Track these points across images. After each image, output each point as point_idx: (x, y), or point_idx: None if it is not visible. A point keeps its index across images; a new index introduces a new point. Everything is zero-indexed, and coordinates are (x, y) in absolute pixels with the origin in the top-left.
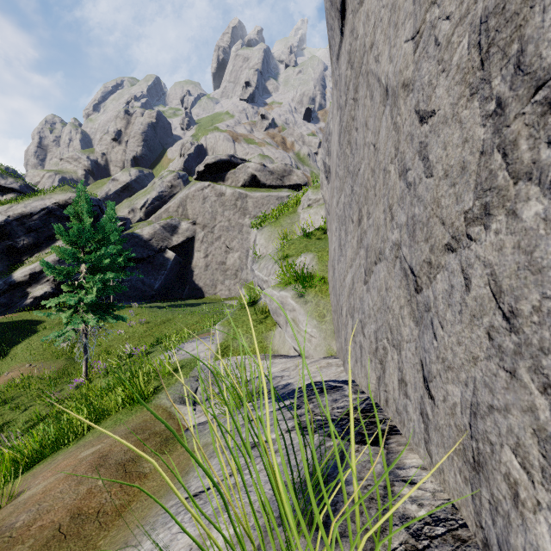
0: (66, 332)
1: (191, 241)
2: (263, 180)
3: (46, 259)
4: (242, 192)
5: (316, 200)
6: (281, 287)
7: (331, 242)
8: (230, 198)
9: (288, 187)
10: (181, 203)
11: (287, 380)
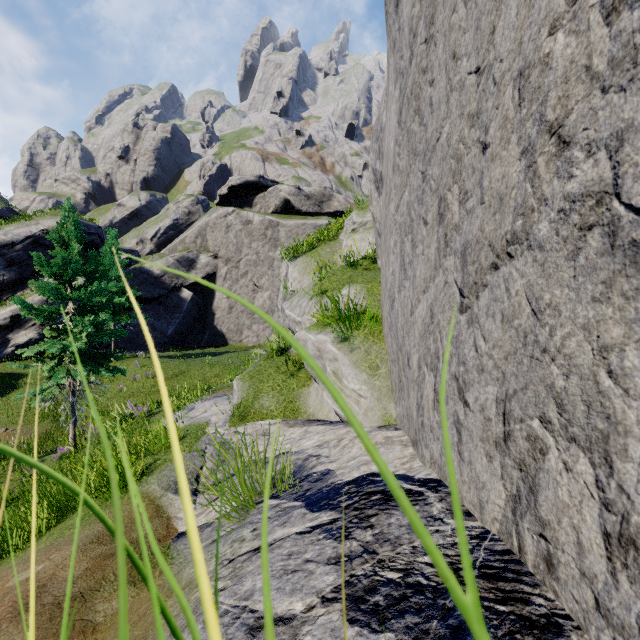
0: (48, 389)
1: (212, 278)
2: (297, 206)
3: (31, 298)
4: (273, 219)
5: (362, 223)
6: (317, 329)
7: (386, 265)
8: (258, 227)
9: (328, 214)
10: (199, 233)
11: (325, 463)
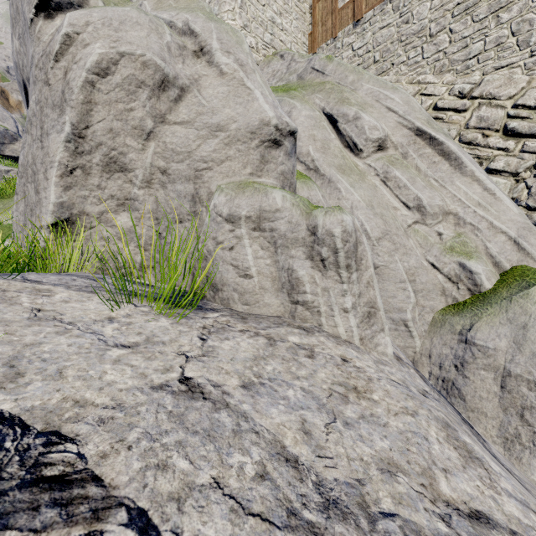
0: None
1: None
2: None
3: None
4: None
5: None
6: None
7: None
8: None
9: (11, 158)
10: None
11: None
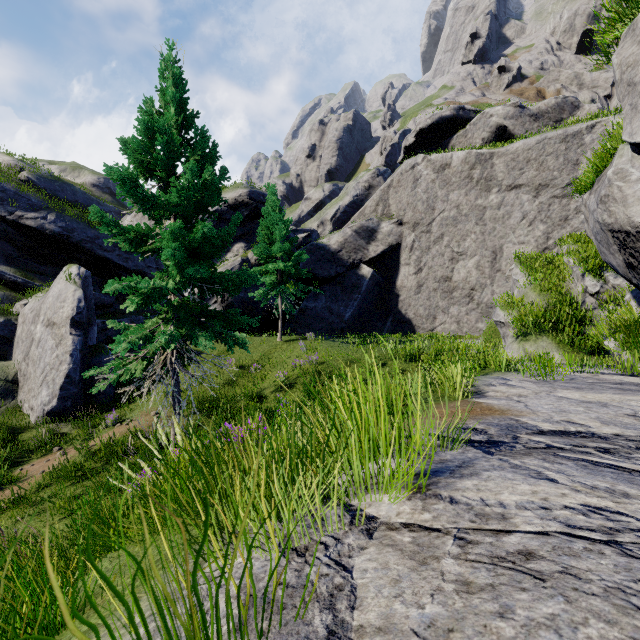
0: (130, 363)
1: (395, 251)
2: (518, 132)
3: None
4: (482, 151)
5: None
6: None
7: None
8: (459, 169)
9: None
10: (380, 198)
11: None
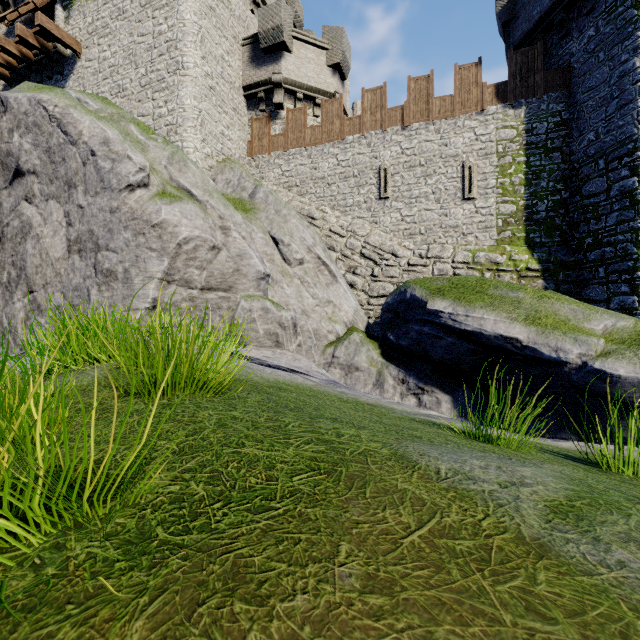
0: None
1: None
2: None
3: None
4: None
5: None
6: None
7: None
8: None
9: None
10: None
11: None
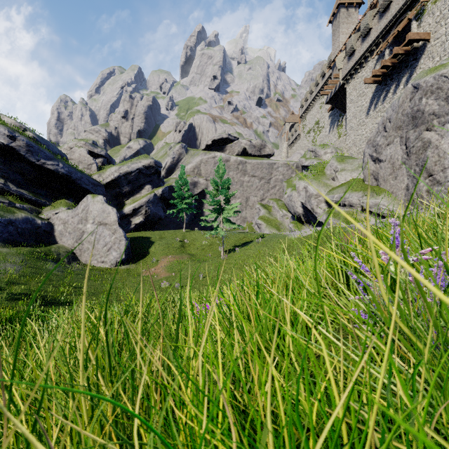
0: (220, 232)
1: (204, 192)
2: (250, 151)
3: (141, 200)
4: (242, 159)
5: (342, 168)
6: (372, 199)
7: (398, 183)
8: (233, 163)
9: (263, 156)
10: (196, 166)
11: None
